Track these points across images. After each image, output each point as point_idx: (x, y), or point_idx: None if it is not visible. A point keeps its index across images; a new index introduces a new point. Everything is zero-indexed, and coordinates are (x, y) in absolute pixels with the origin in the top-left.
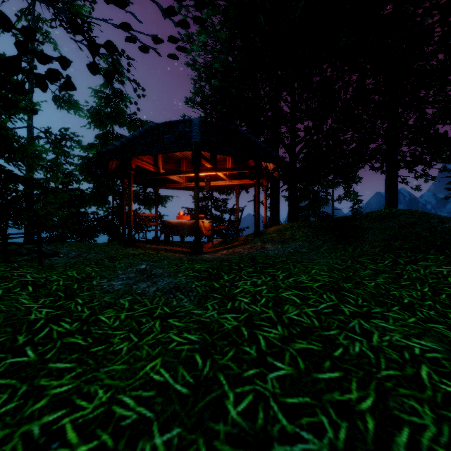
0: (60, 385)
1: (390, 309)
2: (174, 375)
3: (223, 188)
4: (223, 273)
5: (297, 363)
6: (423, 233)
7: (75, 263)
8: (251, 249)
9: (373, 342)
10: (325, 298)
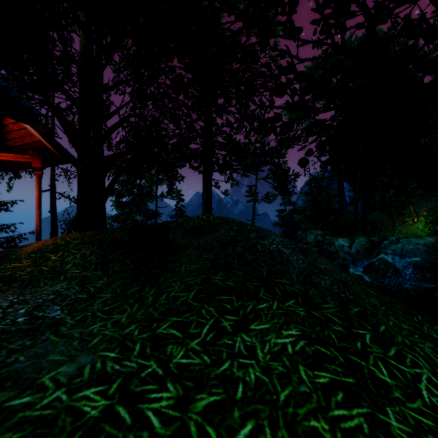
0: None
1: None
2: None
3: None
4: None
5: None
6: (246, 255)
7: None
8: None
9: None
10: None
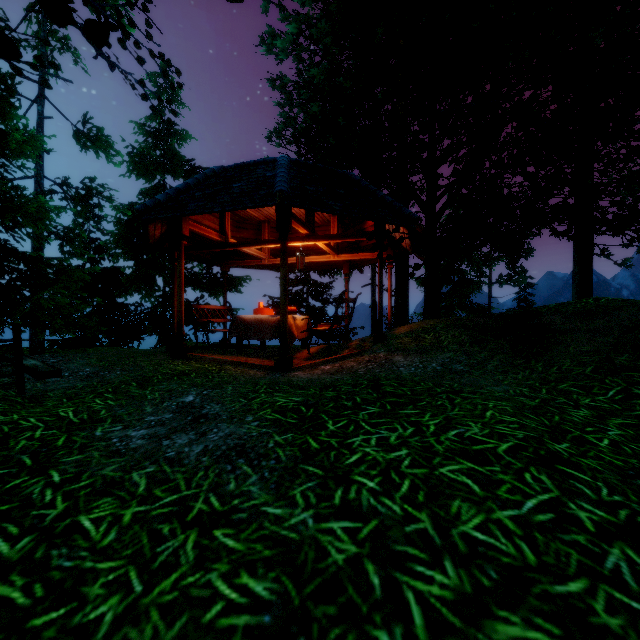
0: None
1: None
2: None
3: (326, 266)
4: (325, 415)
5: None
6: None
7: (82, 389)
8: (371, 364)
9: None
10: (530, 482)
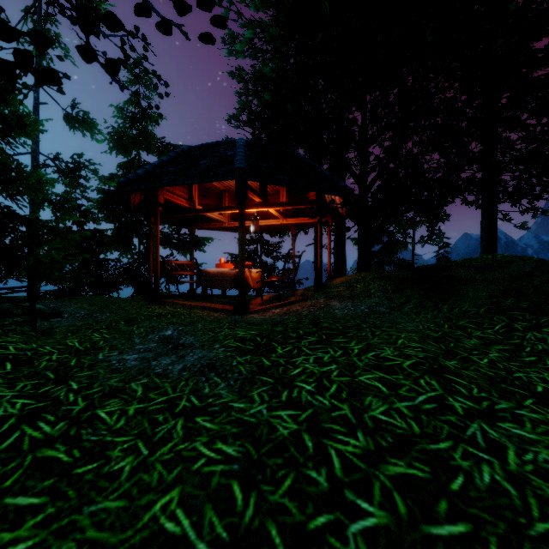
0: (15, 540)
1: (522, 403)
2: (197, 522)
3: (276, 228)
4: (275, 343)
5: (393, 504)
6: (544, 288)
7: (81, 326)
8: (313, 308)
9: (509, 465)
10: (423, 385)
